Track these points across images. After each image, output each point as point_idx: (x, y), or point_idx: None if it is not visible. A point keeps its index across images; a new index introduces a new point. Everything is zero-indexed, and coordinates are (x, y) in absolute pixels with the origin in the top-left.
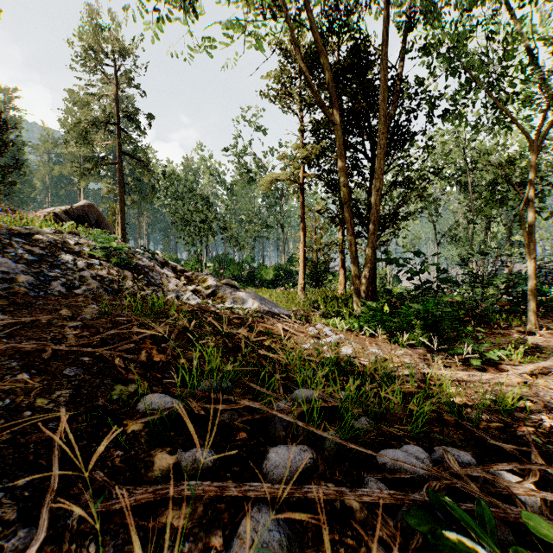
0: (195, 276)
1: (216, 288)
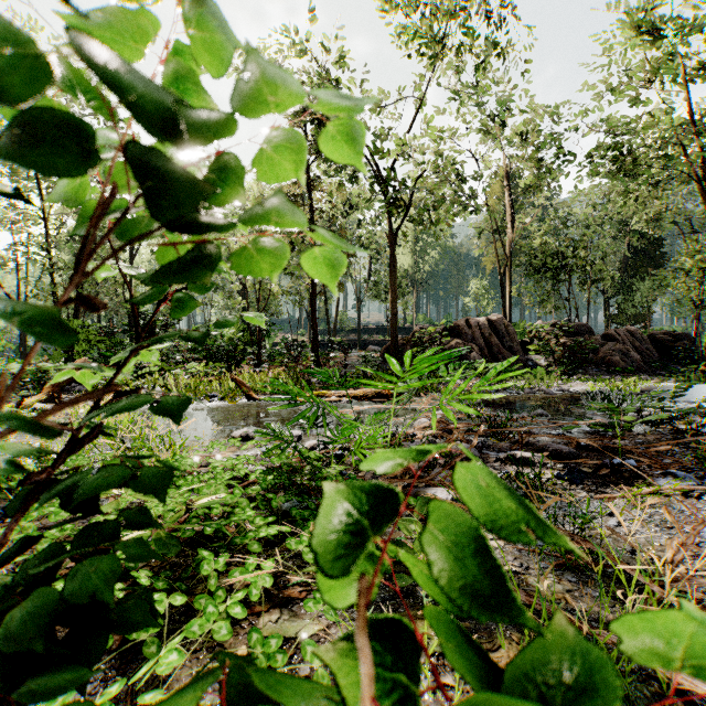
0: None
1: None
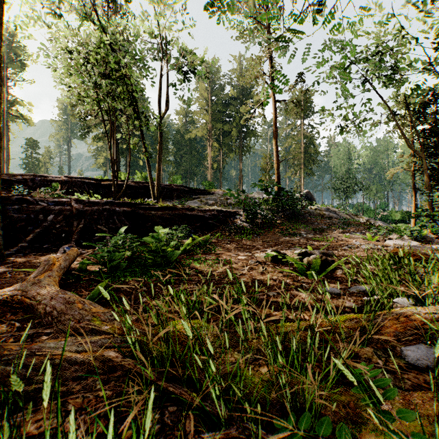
0: (359, 217)
1: (367, 220)
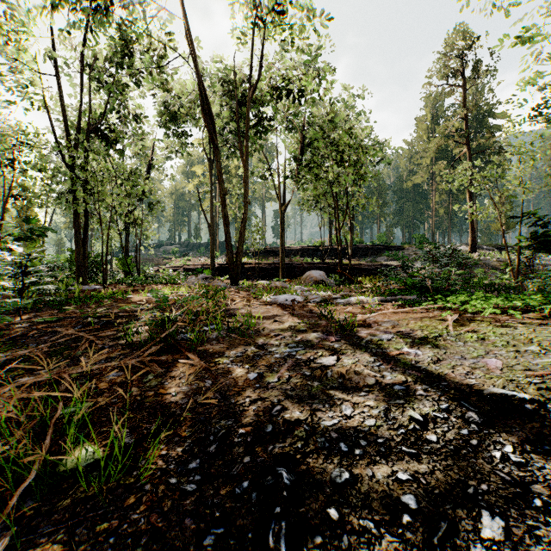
0: None
1: None
